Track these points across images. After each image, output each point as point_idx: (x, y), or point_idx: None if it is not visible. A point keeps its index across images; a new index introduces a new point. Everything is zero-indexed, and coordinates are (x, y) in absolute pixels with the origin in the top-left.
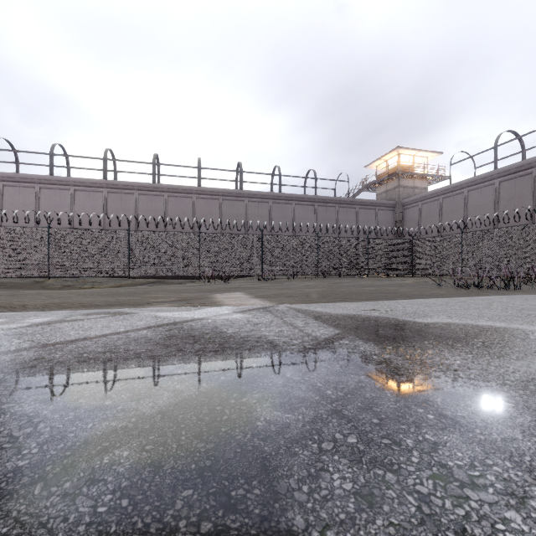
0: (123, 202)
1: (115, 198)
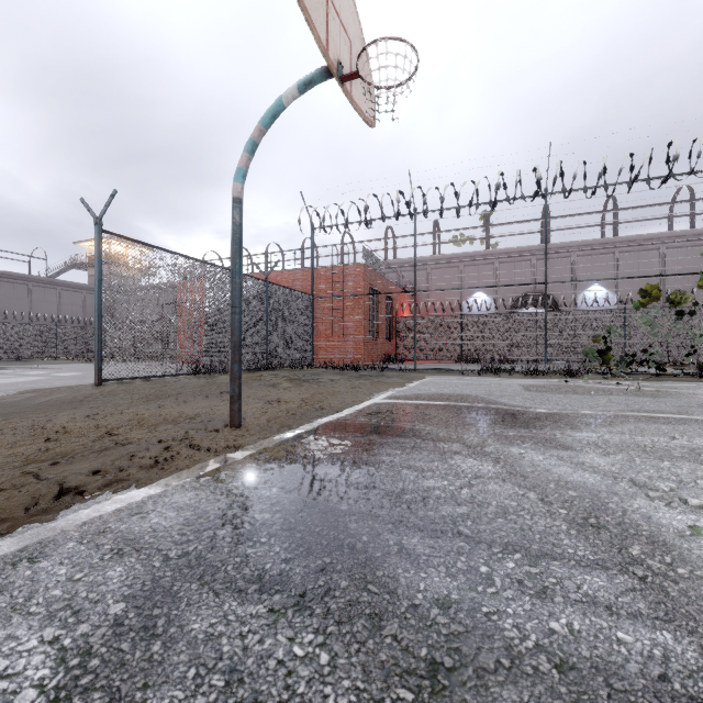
0: None
1: None
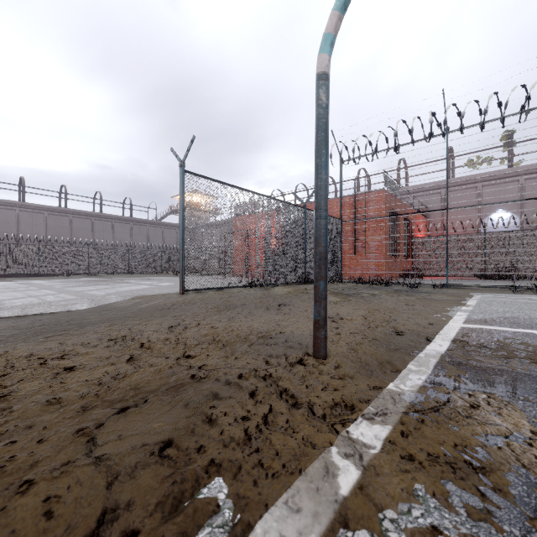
0: None
1: None
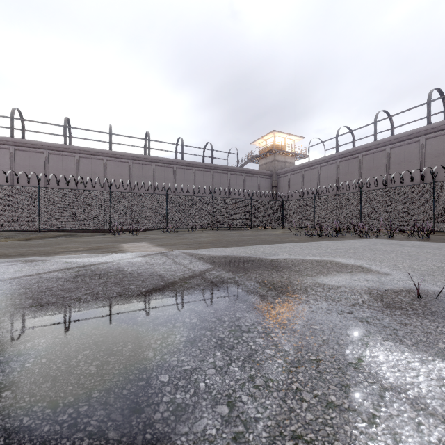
0: (32, 160)
1: (24, 156)
